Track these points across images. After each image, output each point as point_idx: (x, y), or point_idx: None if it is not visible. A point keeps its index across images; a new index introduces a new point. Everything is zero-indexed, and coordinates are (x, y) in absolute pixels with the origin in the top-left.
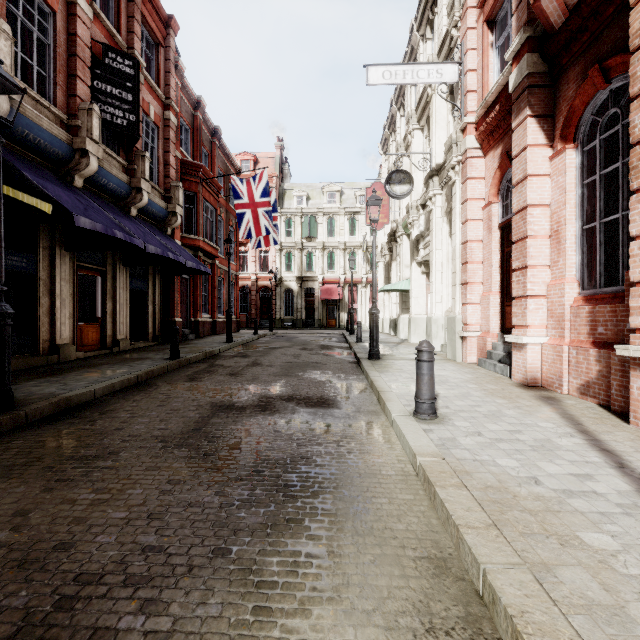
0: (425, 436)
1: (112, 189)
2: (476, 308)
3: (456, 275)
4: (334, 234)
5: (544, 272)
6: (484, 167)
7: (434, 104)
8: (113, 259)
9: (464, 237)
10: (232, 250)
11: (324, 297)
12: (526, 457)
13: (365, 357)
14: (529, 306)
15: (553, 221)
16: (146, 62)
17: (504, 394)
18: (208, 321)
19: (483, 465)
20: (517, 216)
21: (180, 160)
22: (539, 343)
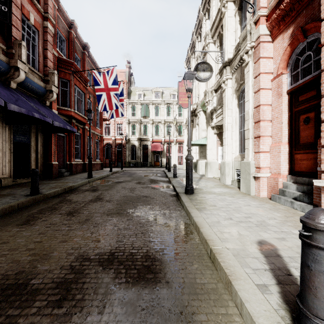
0: None
1: None
2: (266, 155)
3: (249, 131)
4: (158, 115)
5: None
6: (272, 49)
7: (226, 18)
8: None
9: (257, 102)
10: (98, 121)
11: (153, 149)
12: None
13: (182, 191)
14: None
15: None
16: None
17: None
18: (80, 163)
19: None
20: None
21: (57, 57)
22: None
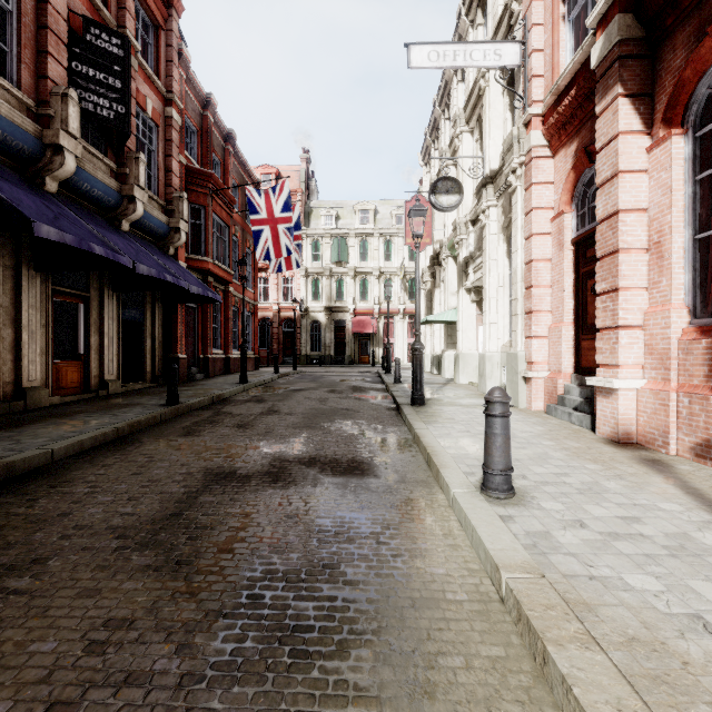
0: (505, 530)
1: (97, 197)
2: (543, 342)
3: (518, 302)
4: (367, 258)
5: (640, 296)
6: (553, 169)
7: (488, 98)
8: (100, 283)
9: (528, 255)
10: (249, 275)
11: (356, 330)
12: (667, 570)
13: (406, 402)
14: (621, 340)
15: (652, 230)
16: (143, 47)
17: (593, 455)
18: (220, 358)
19: (607, 588)
20: (603, 225)
21: (185, 167)
22: (634, 387)
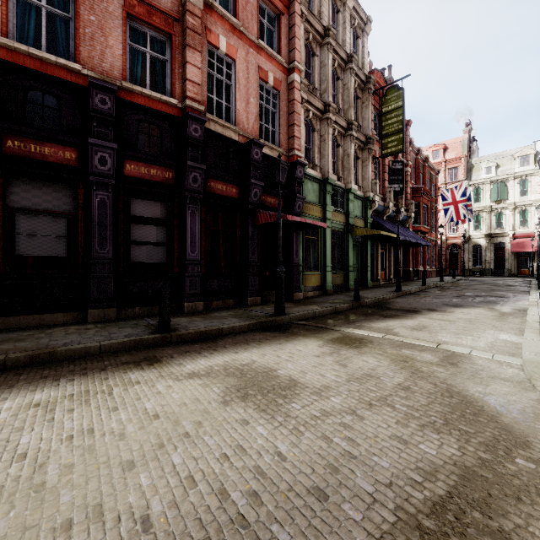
0: (536, 300)
1: (391, 215)
2: None
3: None
4: (527, 193)
5: None
6: None
7: None
8: (388, 243)
9: None
10: (433, 224)
11: (515, 250)
12: None
13: (535, 288)
14: None
15: None
16: None
17: None
18: (421, 270)
19: None
20: None
21: (411, 187)
22: None
